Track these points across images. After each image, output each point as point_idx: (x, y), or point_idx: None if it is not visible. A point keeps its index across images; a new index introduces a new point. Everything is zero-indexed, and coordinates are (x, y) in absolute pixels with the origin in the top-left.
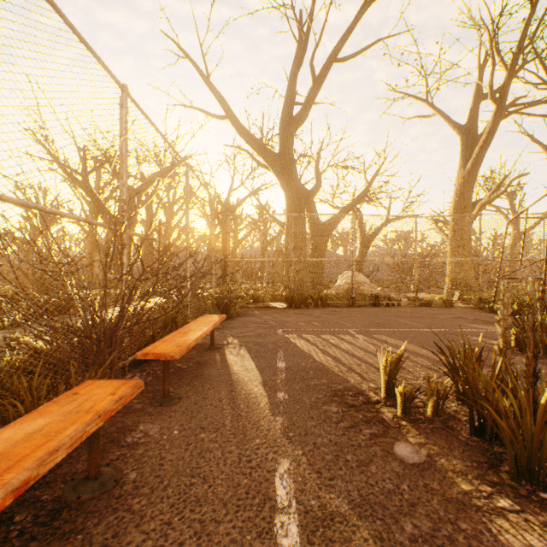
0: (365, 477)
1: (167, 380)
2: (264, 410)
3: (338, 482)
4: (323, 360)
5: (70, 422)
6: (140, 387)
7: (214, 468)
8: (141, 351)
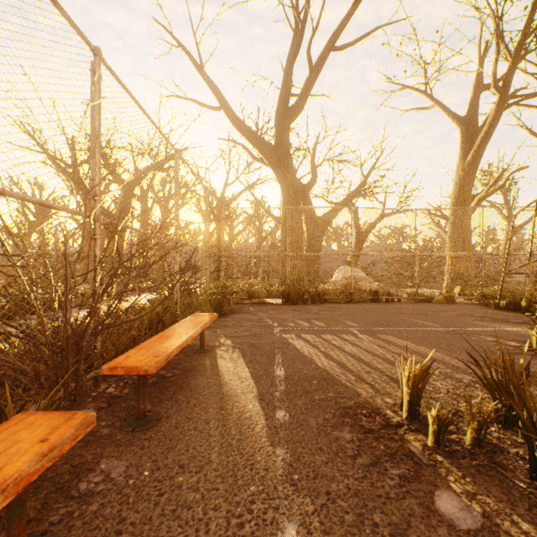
0: None
1: (143, 398)
2: (260, 438)
3: None
4: (327, 366)
5: None
6: (90, 424)
7: None
8: (108, 364)
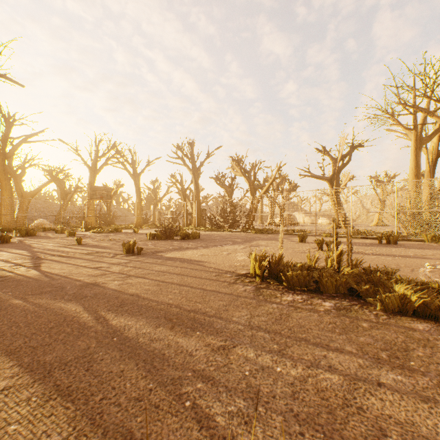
0: None
1: None
2: None
3: None
4: None
5: None
6: None
7: None
8: None
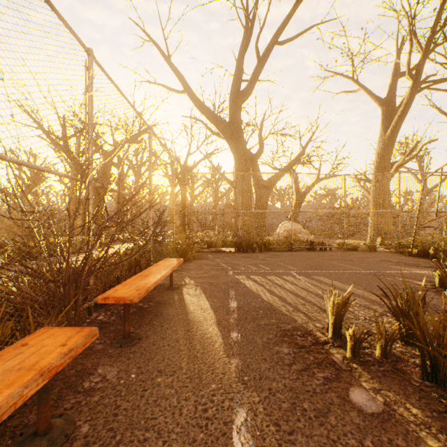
0: (325, 430)
1: (128, 322)
2: (219, 351)
3: (298, 437)
4: (270, 299)
5: (6, 384)
6: (94, 336)
7: (169, 420)
8: (102, 295)
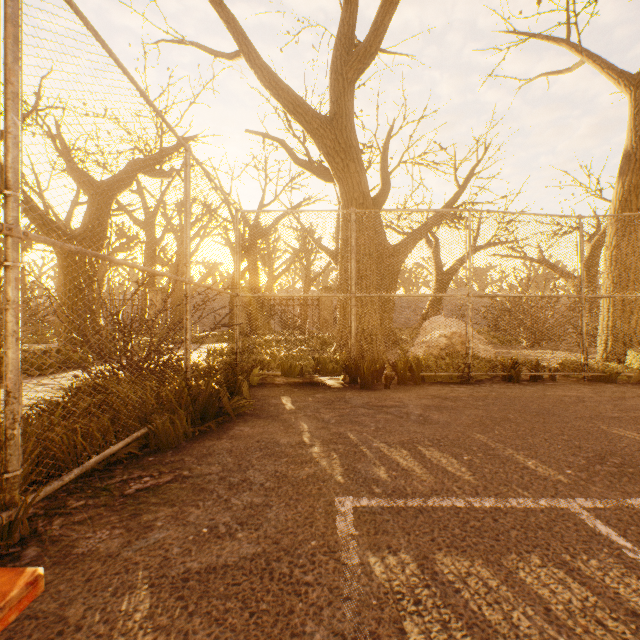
0: None
1: None
2: None
3: None
4: None
5: None
6: None
7: None
8: None
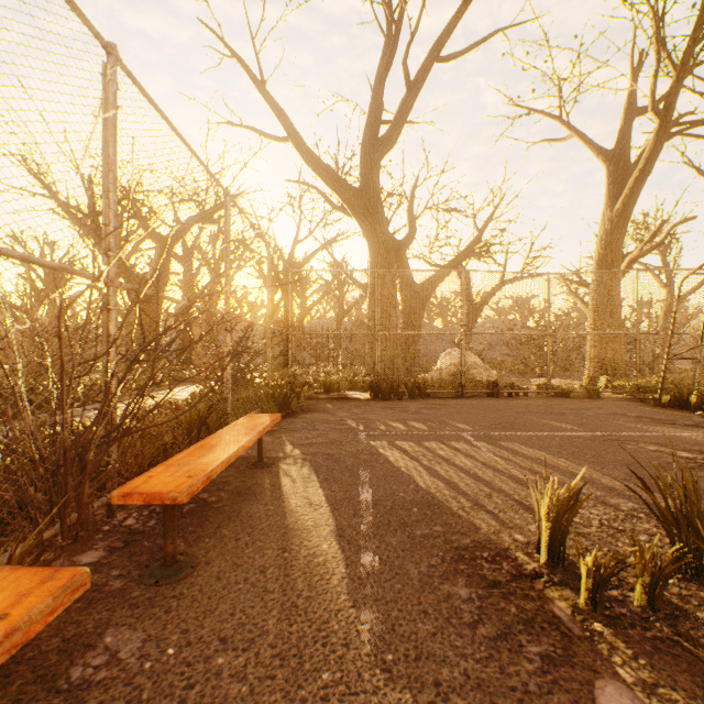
0: None
1: (171, 536)
2: (338, 595)
3: None
4: (431, 486)
5: None
6: (79, 587)
7: None
8: (120, 489)
